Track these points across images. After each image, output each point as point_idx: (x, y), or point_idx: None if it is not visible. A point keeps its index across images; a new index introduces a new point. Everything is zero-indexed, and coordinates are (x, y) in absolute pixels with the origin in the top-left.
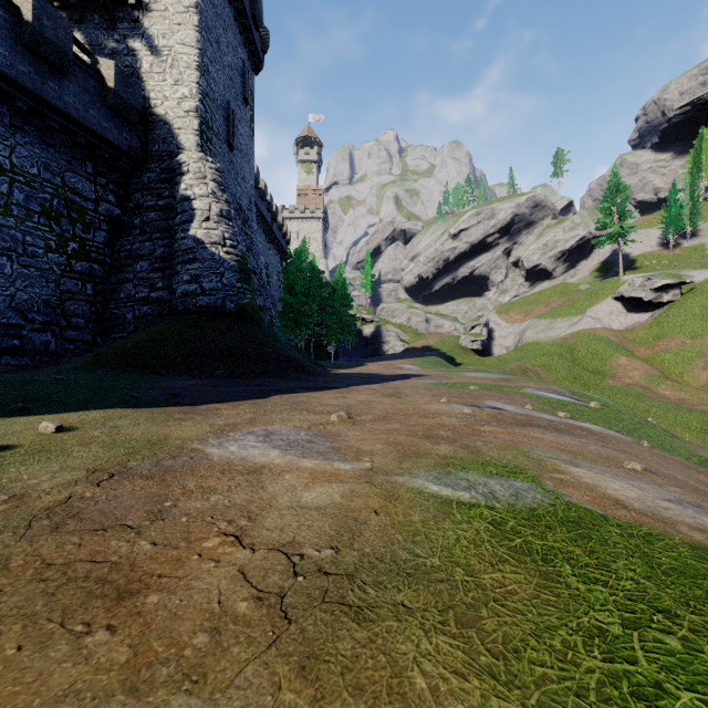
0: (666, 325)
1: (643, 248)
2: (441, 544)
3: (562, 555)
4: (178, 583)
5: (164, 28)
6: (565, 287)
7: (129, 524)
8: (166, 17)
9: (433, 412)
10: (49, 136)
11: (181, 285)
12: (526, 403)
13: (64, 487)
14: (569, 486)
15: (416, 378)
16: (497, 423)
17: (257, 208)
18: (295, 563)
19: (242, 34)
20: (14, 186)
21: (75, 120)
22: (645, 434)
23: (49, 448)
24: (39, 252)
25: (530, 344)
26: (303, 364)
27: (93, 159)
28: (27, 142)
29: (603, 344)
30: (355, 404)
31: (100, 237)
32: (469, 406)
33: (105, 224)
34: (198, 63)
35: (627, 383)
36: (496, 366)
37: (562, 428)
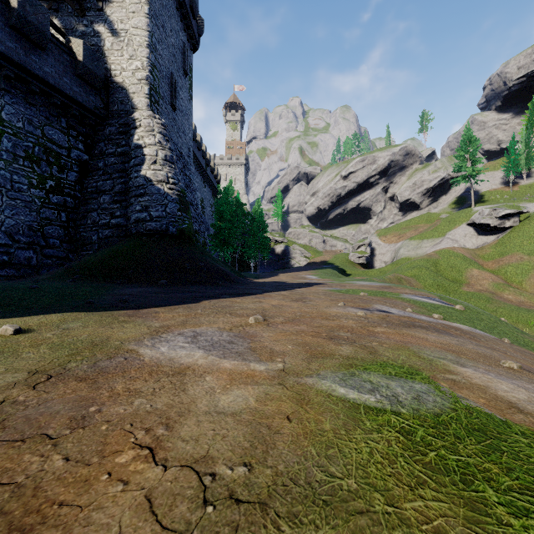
0: (508, 245)
1: (489, 186)
2: (355, 460)
3: (480, 475)
4: (78, 515)
5: (122, 15)
6: (430, 215)
7: (49, 434)
8: (123, 6)
9: (332, 314)
10: (31, 98)
11: (134, 214)
12: (406, 306)
13: (2, 390)
14: (462, 387)
15: (317, 286)
16: (386, 324)
17: (194, 156)
18: (206, 486)
19: (183, 22)
20: (4, 136)
21: (52, 85)
22: (502, 331)
23: (3, 349)
24: (23, 188)
25: (403, 259)
26: (229, 275)
27: (66, 116)
28: (14, 102)
29: (460, 259)
30: (269, 308)
31: (72, 176)
32: (362, 309)
33: (76, 166)
34: (148, 42)
35: (479, 289)
36: (377, 276)
37: (440, 328)
